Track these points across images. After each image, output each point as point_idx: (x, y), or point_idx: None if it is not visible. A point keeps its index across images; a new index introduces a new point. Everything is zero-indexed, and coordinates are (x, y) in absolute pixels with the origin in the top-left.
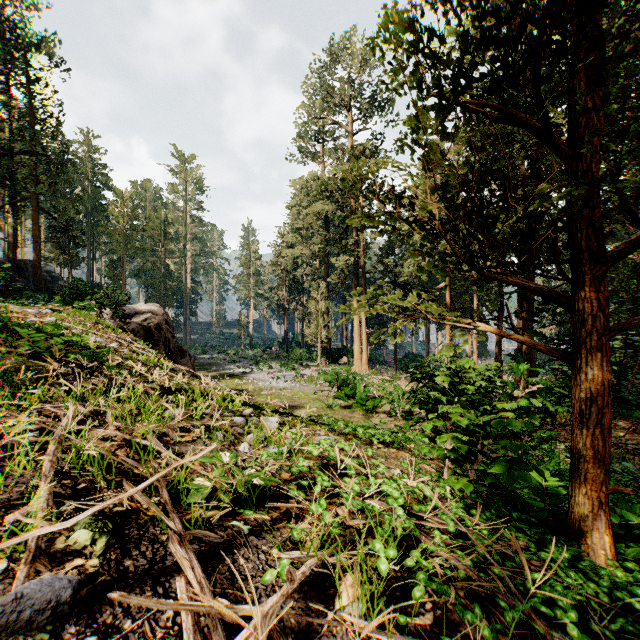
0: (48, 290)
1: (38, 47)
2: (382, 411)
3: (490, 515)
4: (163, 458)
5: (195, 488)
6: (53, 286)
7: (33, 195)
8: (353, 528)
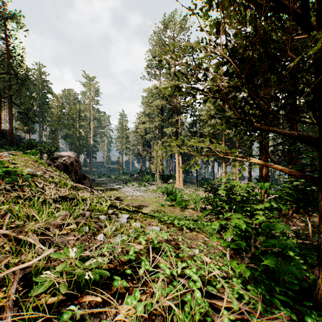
0: (18, 145)
1: (11, 18)
2: (190, 207)
3: (261, 290)
4: (35, 250)
5: (40, 281)
6: (21, 143)
7: (9, 95)
8: (163, 306)
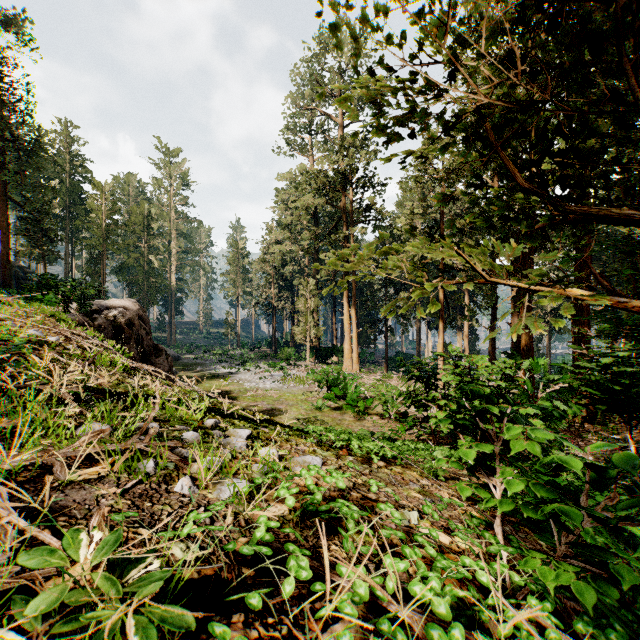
0: (21, 286)
1: (6, 24)
2: (374, 413)
3: (617, 638)
4: None
5: None
6: (27, 282)
7: (1, 184)
8: None
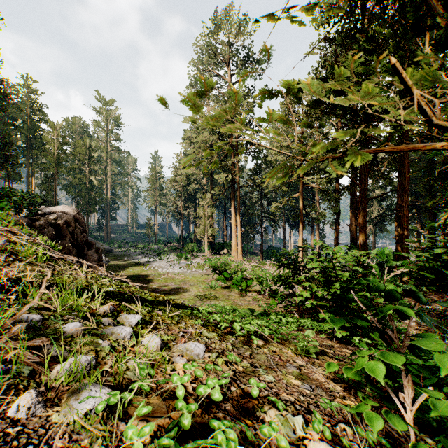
0: None
1: None
2: (253, 290)
3: None
4: None
5: None
6: None
7: None
8: None
